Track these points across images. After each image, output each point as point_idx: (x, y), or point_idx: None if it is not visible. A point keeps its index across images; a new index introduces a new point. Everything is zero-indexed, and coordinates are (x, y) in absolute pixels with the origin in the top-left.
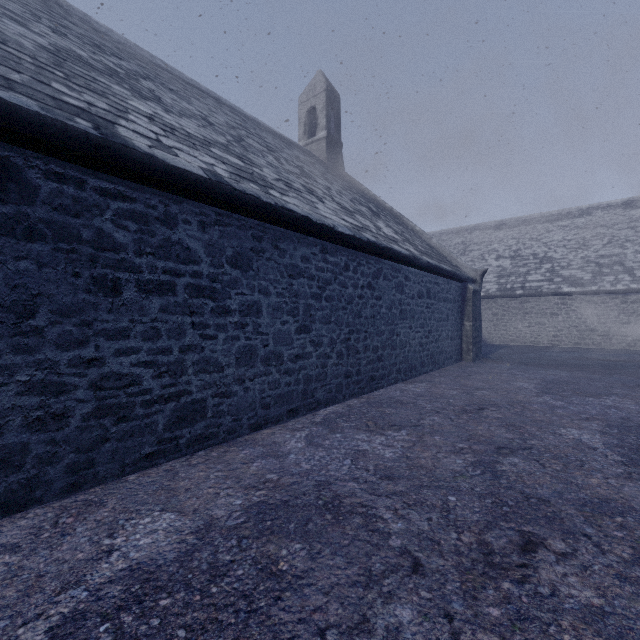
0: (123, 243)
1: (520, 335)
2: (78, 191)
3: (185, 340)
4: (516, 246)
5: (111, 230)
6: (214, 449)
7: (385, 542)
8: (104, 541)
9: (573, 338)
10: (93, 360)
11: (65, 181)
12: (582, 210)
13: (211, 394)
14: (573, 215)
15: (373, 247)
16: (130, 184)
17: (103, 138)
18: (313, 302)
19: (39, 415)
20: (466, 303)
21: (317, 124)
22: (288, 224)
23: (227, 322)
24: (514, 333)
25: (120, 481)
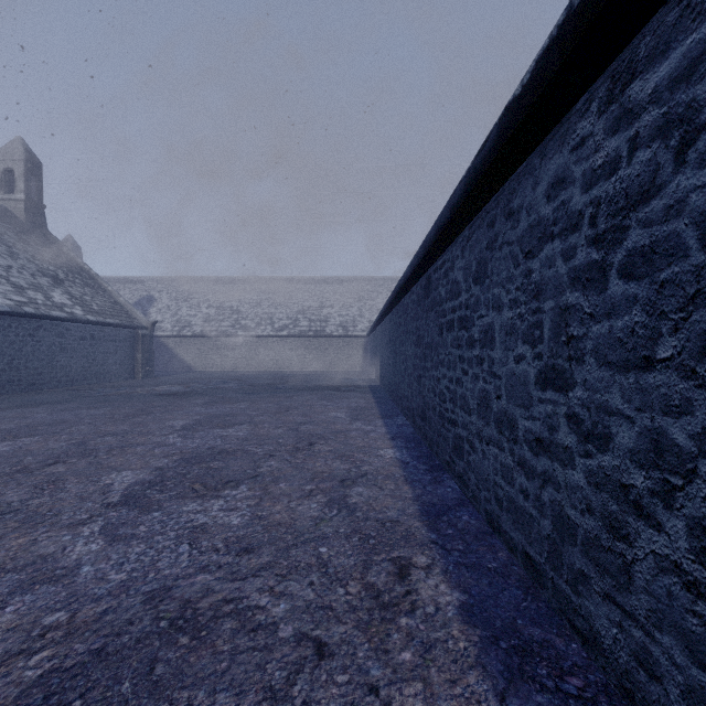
0: None
1: (215, 363)
2: None
3: None
4: (223, 299)
5: None
6: None
7: None
8: None
9: (244, 365)
10: None
11: None
12: (267, 279)
13: None
14: (262, 282)
15: (31, 315)
16: None
17: None
18: None
19: None
20: (138, 342)
21: (15, 185)
22: None
23: None
24: (211, 362)
25: None
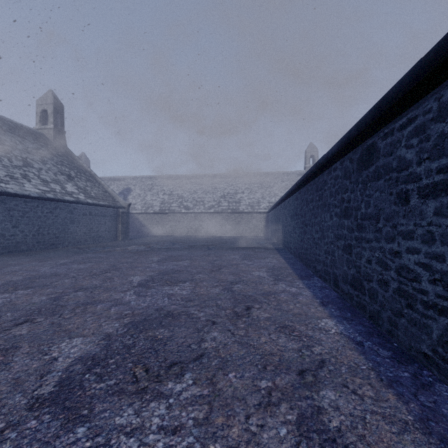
0: None
1: (167, 231)
2: None
3: None
4: (172, 189)
5: None
6: None
7: (19, 260)
8: None
9: (185, 231)
10: None
11: None
12: (200, 176)
13: None
14: (197, 177)
15: (51, 199)
16: None
17: None
18: (20, 218)
19: None
20: (119, 217)
21: (48, 120)
22: (8, 195)
23: None
24: (165, 230)
25: None
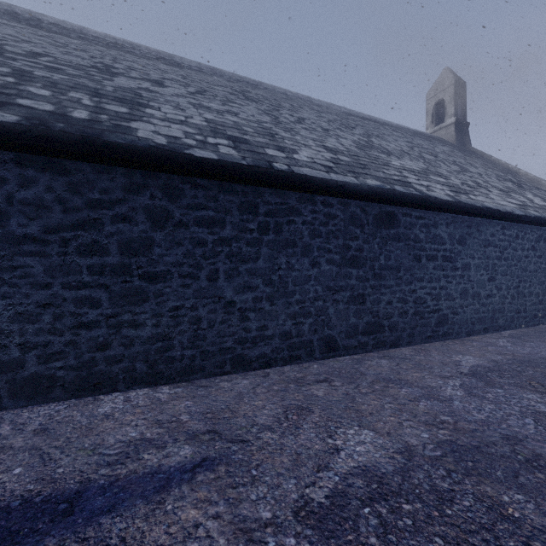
0: (421, 238)
1: None
2: (410, 219)
3: (440, 283)
4: None
5: (418, 233)
6: (453, 340)
7: None
8: (451, 358)
9: None
10: (413, 290)
11: (407, 216)
12: None
13: (450, 312)
14: None
15: (538, 220)
16: (422, 211)
17: (423, 196)
18: (496, 262)
19: (401, 311)
20: None
21: (445, 113)
22: (485, 215)
23: (456, 274)
24: None
25: (423, 345)
